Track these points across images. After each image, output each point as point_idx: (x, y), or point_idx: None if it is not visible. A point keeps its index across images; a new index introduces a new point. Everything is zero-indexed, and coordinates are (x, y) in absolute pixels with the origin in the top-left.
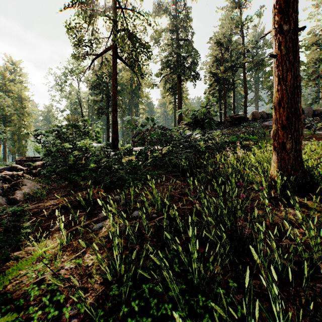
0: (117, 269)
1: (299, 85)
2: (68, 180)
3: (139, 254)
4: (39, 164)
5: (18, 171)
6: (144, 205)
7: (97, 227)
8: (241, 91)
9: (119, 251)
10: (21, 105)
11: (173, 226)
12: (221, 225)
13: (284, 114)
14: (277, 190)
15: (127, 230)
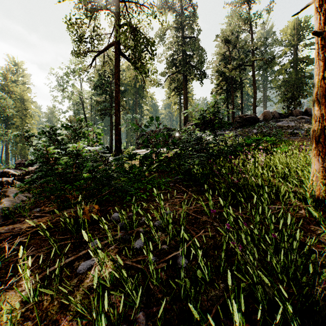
0: None
1: None
2: (59, 190)
3: None
4: (33, 169)
5: (10, 177)
6: (149, 228)
7: (83, 268)
8: (249, 91)
9: (111, 324)
10: (24, 106)
11: (202, 290)
12: (281, 287)
13: None
14: None
15: (122, 303)
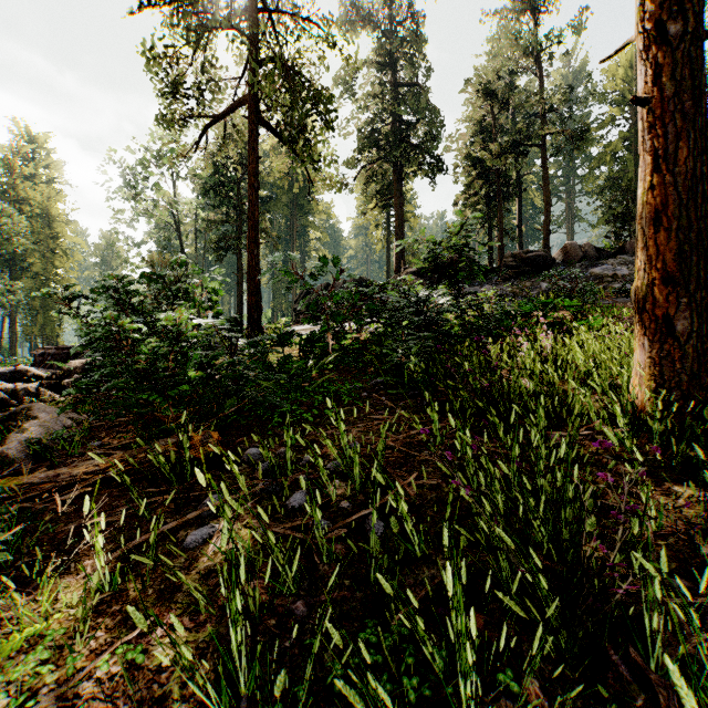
0: (242, 686)
1: (705, 173)
2: (138, 407)
3: (303, 631)
4: (79, 366)
5: (31, 382)
6: (318, 474)
7: (196, 539)
8: (536, 199)
9: (249, 619)
10: (50, 232)
11: (400, 555)
12: (532, 552)
13: (669, 246)
14: (655, 438)
15: (268, 571)
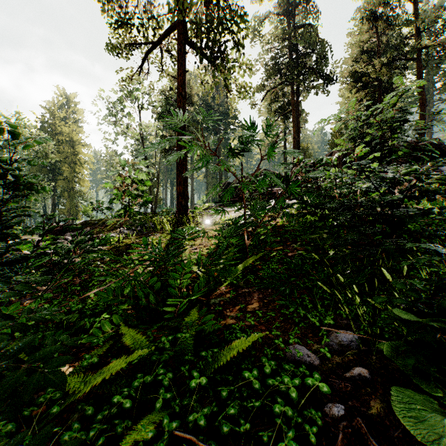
0: None
1: None
2: None
3: None
4: None
5: None
6: None
7: None
8: None
9: None
10: (73, 151)
11: None
12: None
13: None
14: None
15: None
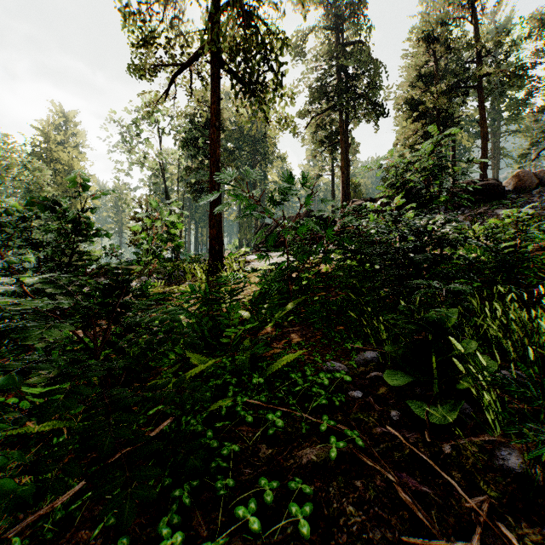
0: None
1: None
2: None
3: None
4: None
5: None
6: None
7: None
8: (464, 140)
9: None
10: None
11: None
12: None
13: None
14: None
15: None
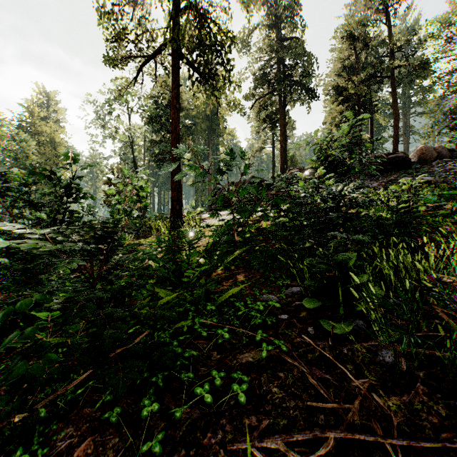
0: None
1: None
2: None
3: None
4: None
5: None
6: None
7: None
8: (381, 119)
9: None
10: (55, 152)
11: None
12: None
13: None
14: None
15: None
